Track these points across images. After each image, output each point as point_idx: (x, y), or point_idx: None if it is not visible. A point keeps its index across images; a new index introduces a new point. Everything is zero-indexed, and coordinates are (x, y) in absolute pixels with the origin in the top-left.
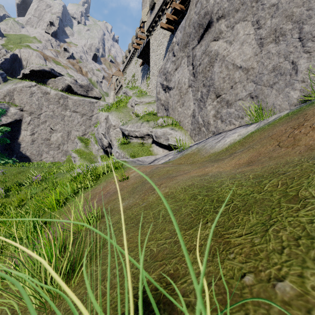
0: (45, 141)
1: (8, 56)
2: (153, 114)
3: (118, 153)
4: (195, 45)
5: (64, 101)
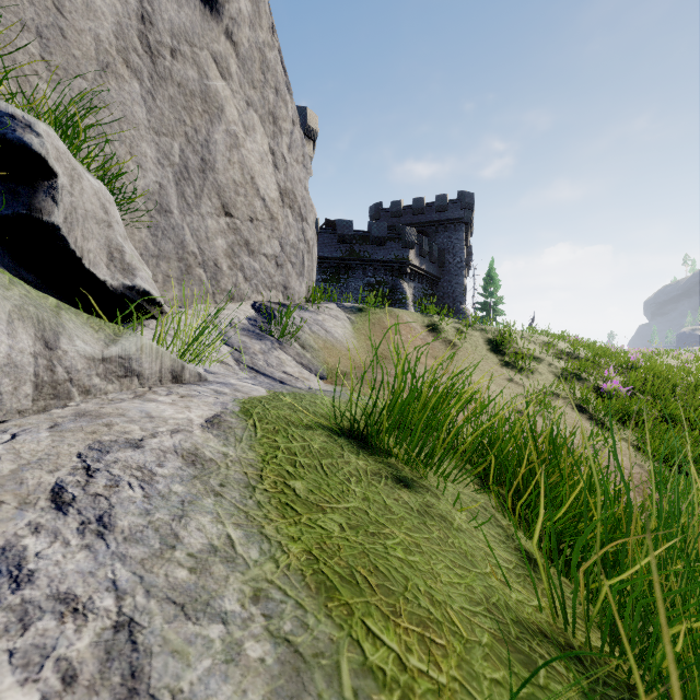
0: None
1: None
2: None
3: None
4: None
5: None
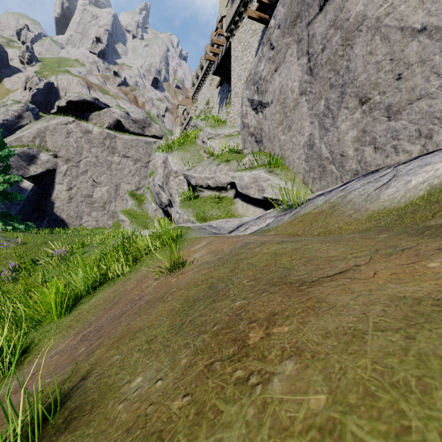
0: (86, 198)
1: (41, 85)
2: (236, 151)
3: (179, 214)
4: (314, 15)
5: (111, 142)
